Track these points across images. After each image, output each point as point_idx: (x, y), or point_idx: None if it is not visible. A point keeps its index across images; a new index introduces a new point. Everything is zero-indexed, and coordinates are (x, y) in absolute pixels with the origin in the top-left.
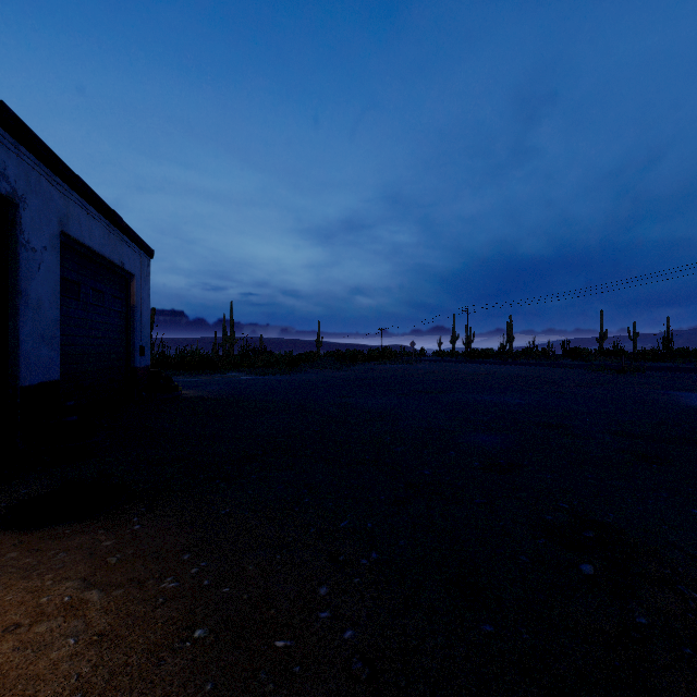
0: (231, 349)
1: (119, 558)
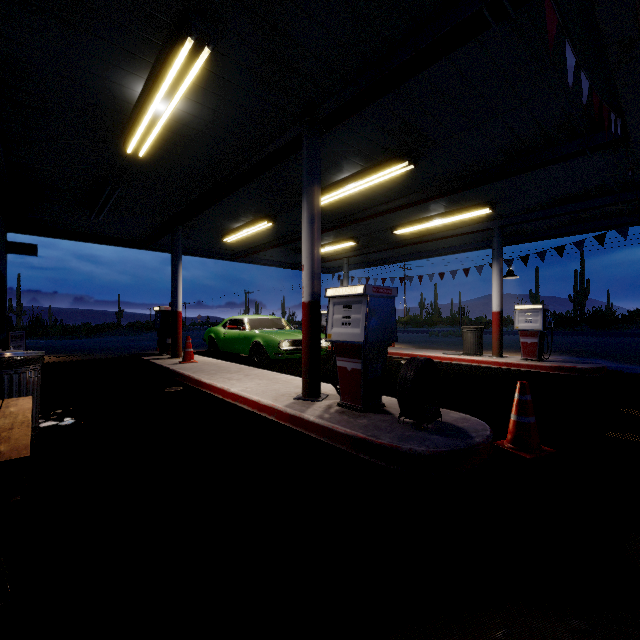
0: (18, 320)
1: (56, 355)
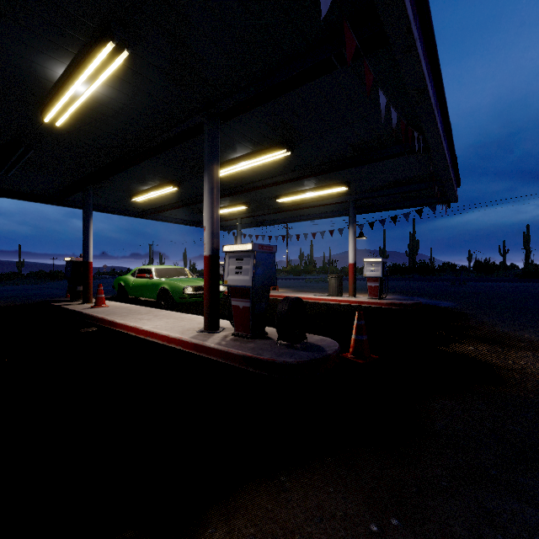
0: None
1: None
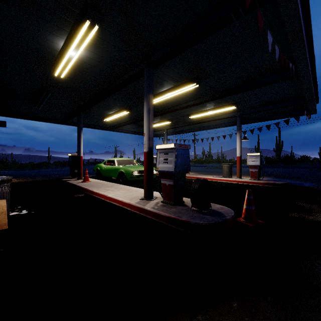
0: None
1: (16, 178)
